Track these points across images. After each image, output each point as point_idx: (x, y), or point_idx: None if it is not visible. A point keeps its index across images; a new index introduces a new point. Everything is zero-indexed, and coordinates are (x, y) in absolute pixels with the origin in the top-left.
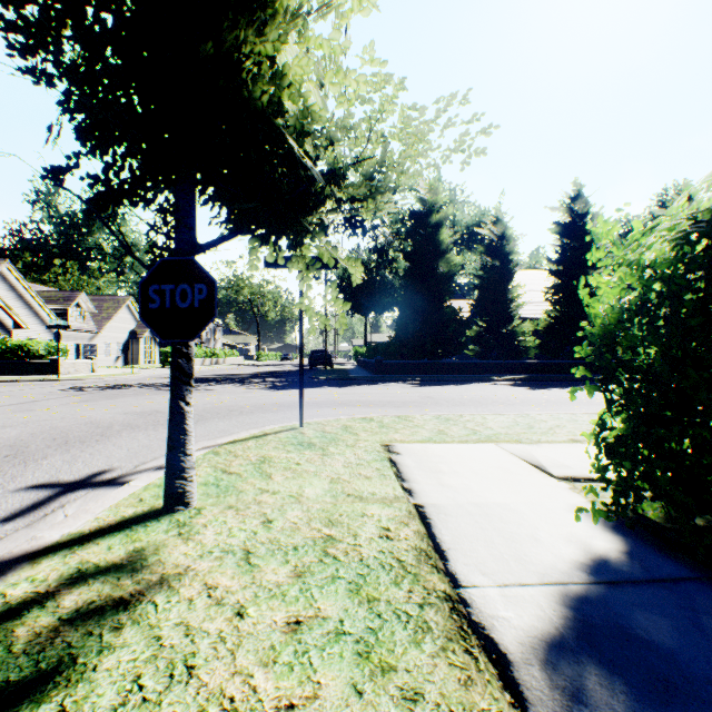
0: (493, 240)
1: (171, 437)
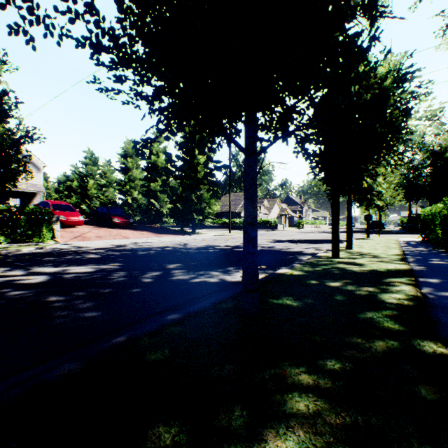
0: None
1: (367, 231)
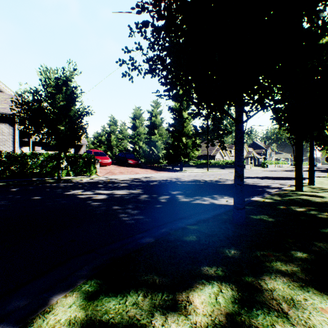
0: None
1: None
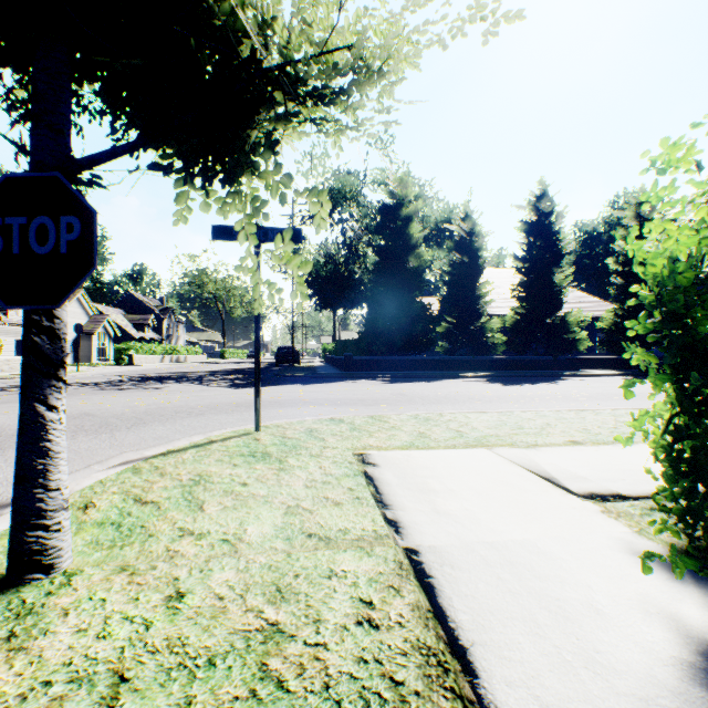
0: (462, 236)
1: (21, 462)
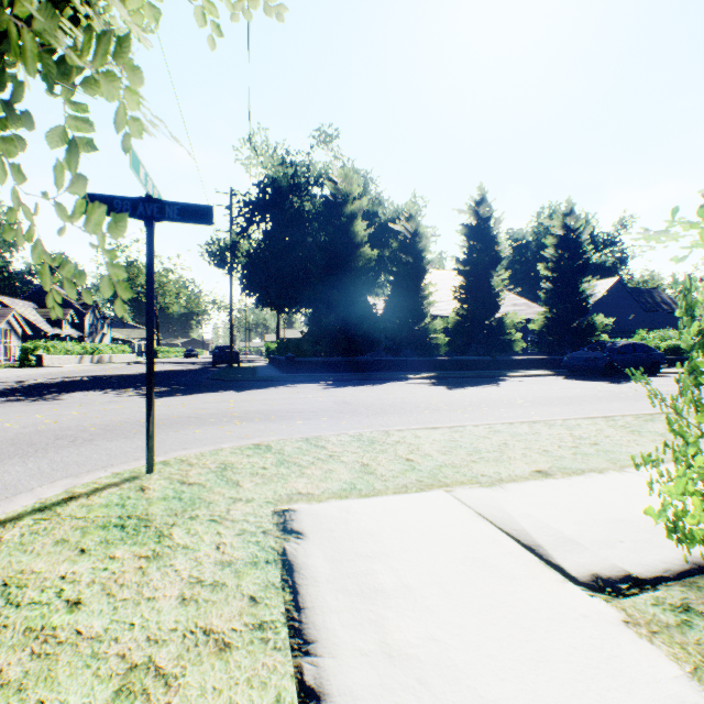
0: (407, 237)
1: None
